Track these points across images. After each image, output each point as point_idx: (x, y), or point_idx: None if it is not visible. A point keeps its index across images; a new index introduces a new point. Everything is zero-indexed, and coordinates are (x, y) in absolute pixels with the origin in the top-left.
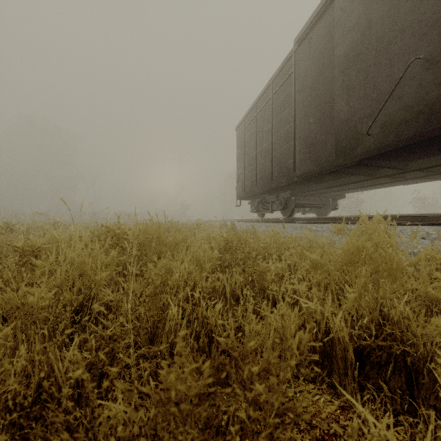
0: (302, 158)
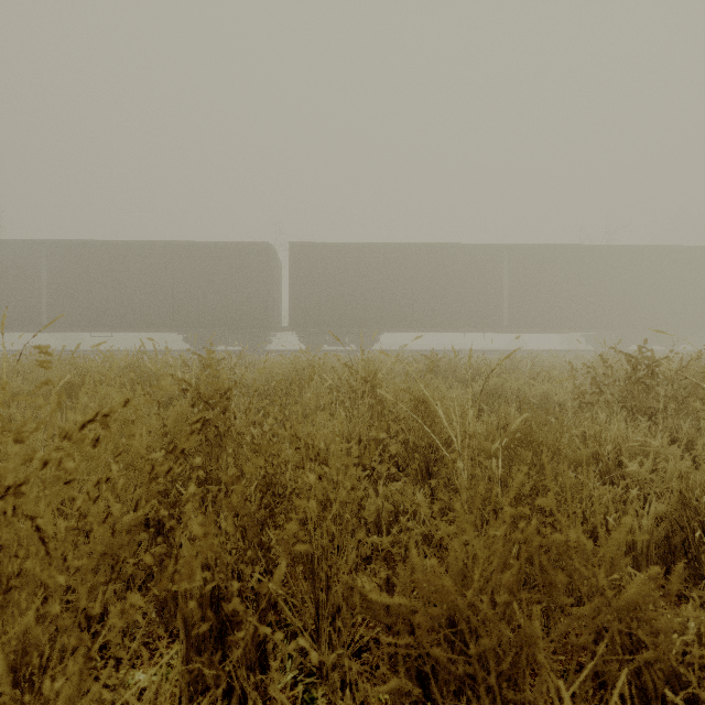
0: None
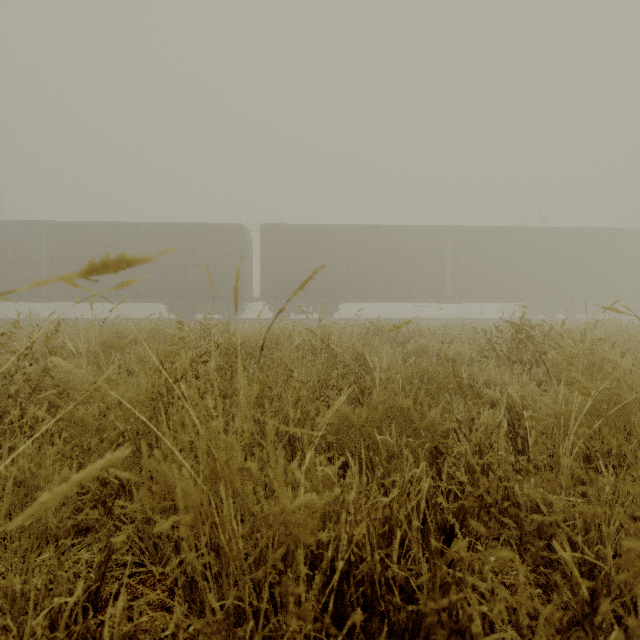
0: None
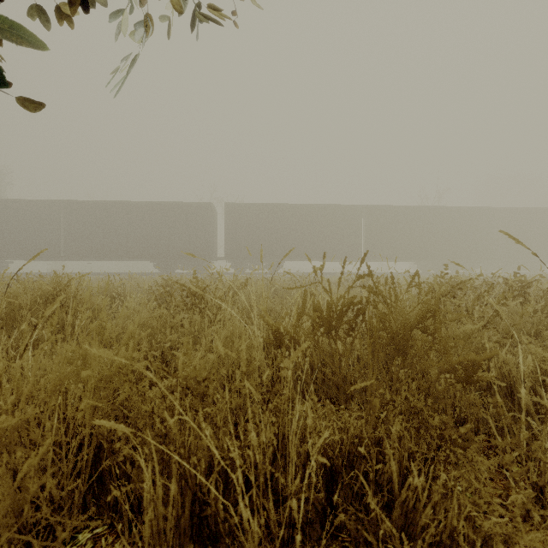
0: (1, 249)
